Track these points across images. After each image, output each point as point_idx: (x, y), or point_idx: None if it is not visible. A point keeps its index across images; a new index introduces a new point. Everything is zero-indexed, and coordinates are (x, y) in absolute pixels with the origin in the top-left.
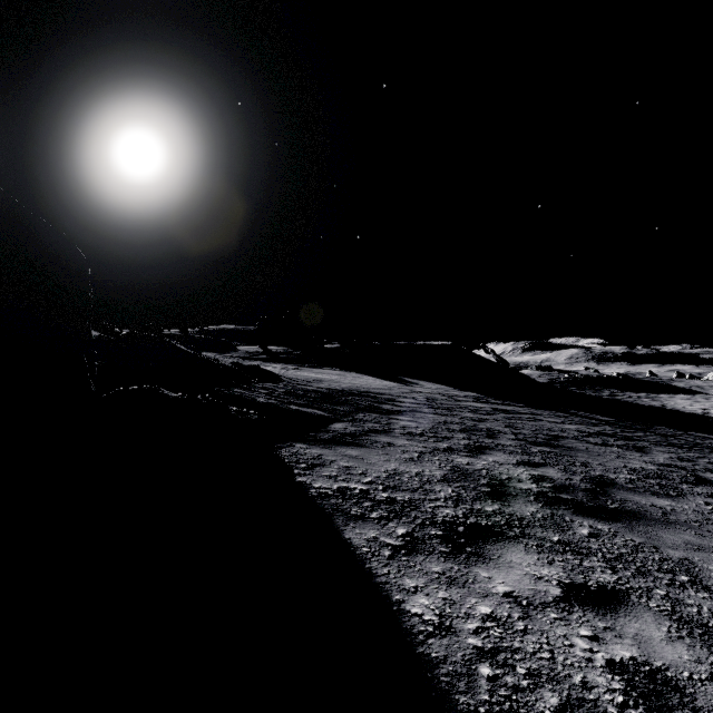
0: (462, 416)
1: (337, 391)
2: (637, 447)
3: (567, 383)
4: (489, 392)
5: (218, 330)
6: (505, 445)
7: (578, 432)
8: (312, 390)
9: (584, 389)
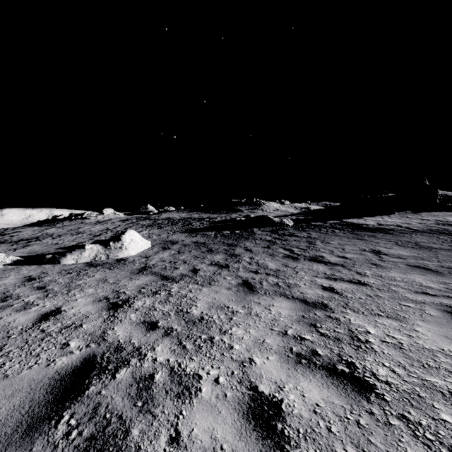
0: None
1: None
2: None
3: None
4: None
5: None
6: None
7: None
8: None
9: None
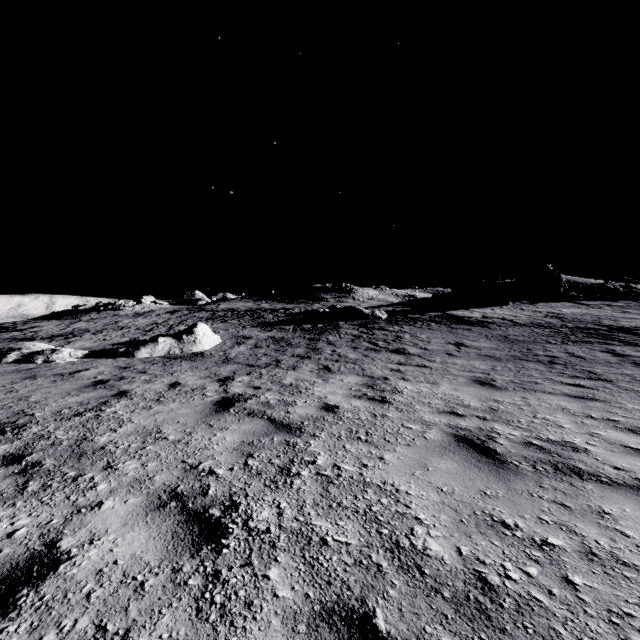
0: None
1: None
2: None
3: None
4: None
5: None
6: None
7: None
8: None
9: None
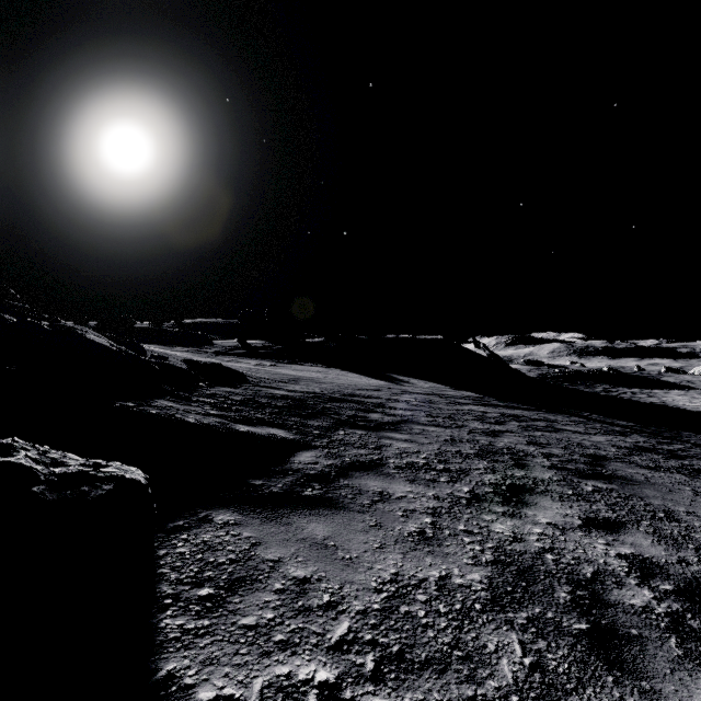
0: (470, 427)
1: (313, 396)
2: (699, 470)
3: (558, 378)
4: (487, 391)
5: (197, 323)
6: (544, 480)
7: (615, 448)
8: (280, 395)
9: (576, 384)
